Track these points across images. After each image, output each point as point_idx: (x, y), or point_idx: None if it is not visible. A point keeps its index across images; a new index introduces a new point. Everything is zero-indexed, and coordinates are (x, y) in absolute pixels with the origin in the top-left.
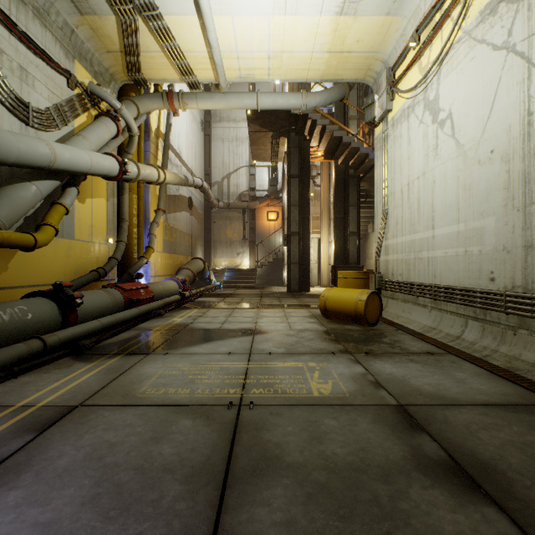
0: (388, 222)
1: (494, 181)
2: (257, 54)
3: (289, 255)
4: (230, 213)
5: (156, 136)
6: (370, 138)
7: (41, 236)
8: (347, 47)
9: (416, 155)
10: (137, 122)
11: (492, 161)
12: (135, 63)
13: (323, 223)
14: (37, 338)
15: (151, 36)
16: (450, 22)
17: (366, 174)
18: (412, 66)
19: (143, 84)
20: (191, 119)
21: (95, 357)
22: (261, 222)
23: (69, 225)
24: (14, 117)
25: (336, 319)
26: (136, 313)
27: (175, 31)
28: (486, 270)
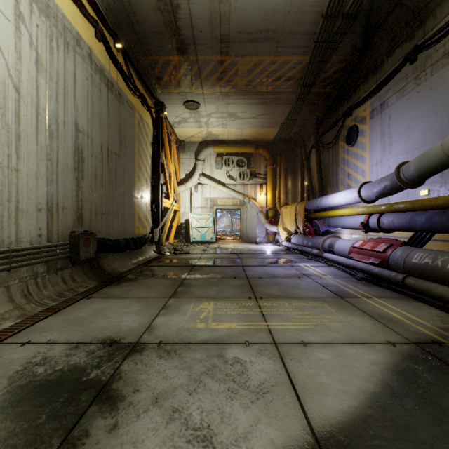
0: None
1: None
2: None
3: None
4: None
5: None
6: None
7: None
8: None
9: None
10: None
11: None
12: None
13: None
14: None
15: None
16: None
17: None
18: None
19: None
20: None
21: None
22: None
23: None
24: None
25: None
26: None
27: None
28: None
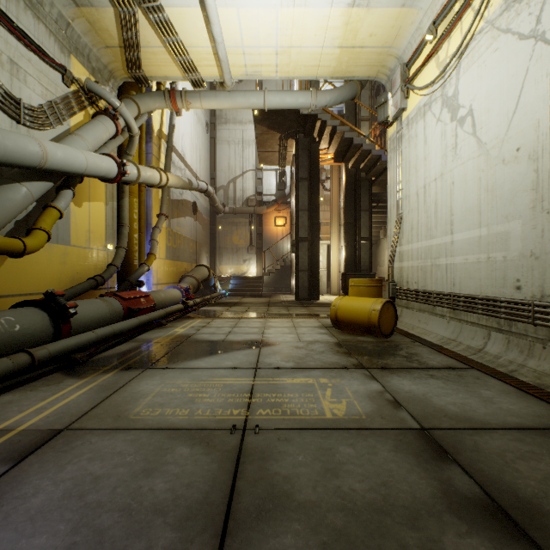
0: (402, 227)
1: (520, 182)
2: (264, 50)
3: (298, 262)
4: (236, 219)
5: (159, 138)
6: (382, 140)
7: (31, 241)
8: (359, 41)
9: (433, 156)
10: (138, 122)
11: (518, 160)
12: (135, 59)
13: (332, 229)
14: (24, 352)
15: (152, 30)
16: (470, 12)
17: (378, 177)
18: (429, 61)
19: (144, 82)
20: (196, 120)
21: (88, 372)
22: (268, 228)
23: (65, 230)
24: (4, 114)
25: (348, 330)
26: (136, 324)
27: (177, 24)
28: (511, 278)
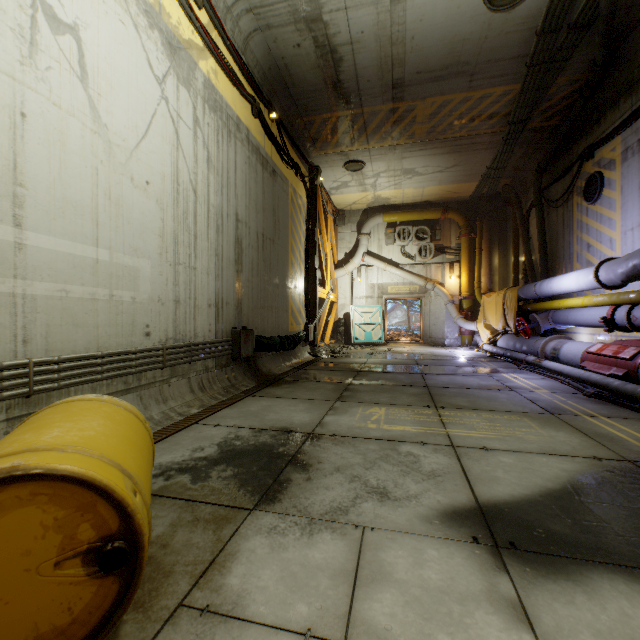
0: None
1: (151, 220)
2: None
3: None
4: None
5: None
6: None
7: None
8: None
9: None
10: None
11: (149, 196)
12: None
13: None
14: None
15: None
16: None
17: None
18: None
19: None
20: None
21: None
22: None
23: None
24: None
25: None
26: None
27: None
28: (142, 323)
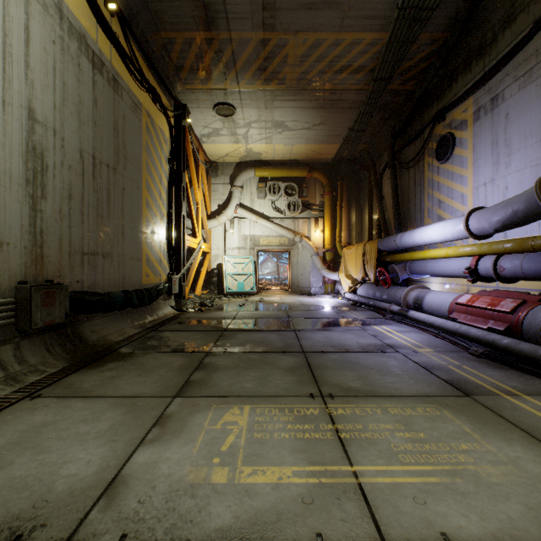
0: None
1: None
2: None
3: None
4: None
5: None
6: None
7: None
8: None
9: None
10: None
11: None
12: None
13: None
14: None
15: None
16: None
17: None
18: None
19: None
20: None
21: None
22: None
23: None
24: None
25: None
26: None
27: None
28: None
